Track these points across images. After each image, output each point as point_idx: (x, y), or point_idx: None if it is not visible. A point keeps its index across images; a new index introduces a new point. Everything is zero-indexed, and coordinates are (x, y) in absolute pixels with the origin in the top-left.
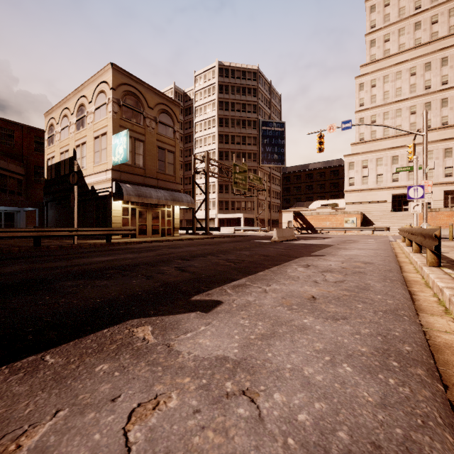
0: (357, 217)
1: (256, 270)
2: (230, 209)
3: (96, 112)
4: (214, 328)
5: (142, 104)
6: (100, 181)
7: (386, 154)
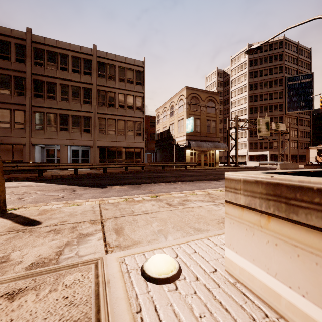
0: None
1: None
2: (259, 148)
3: (179, 109)
4: (219, 182)
5: (199, 100)
6: (180, 141)
7: None
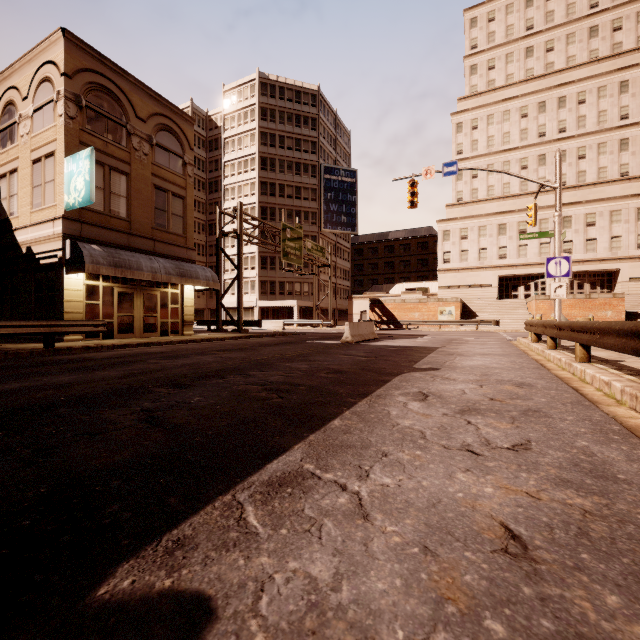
0: (455, 306)
1: (325, 414)
2: (278, 294)
3: (36, 116)
4: None
5: (124, 111)
6: (42, 239)
7: (491, 222)
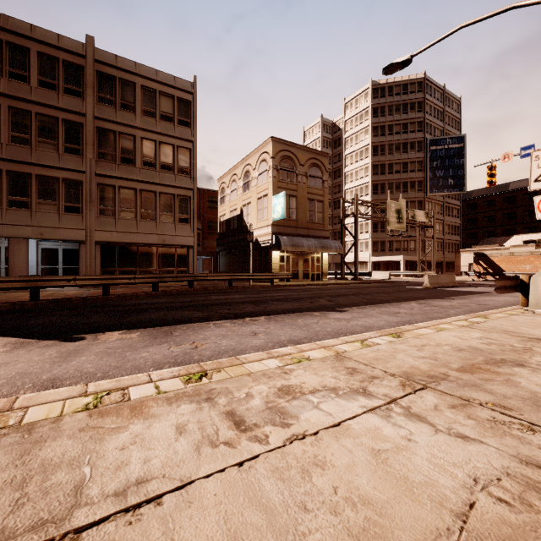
0: None
1: (379, 303)
2: (387, 251)
3: (259, 177)
4: (342, 315)
5: (295, 164)
6: (262, 235)
7: None
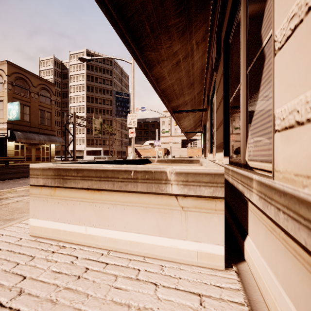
0: (162, 151)
1: None
2: (95, 144)
3: None
4: None
5: (28, 84)
6: None
7: None
